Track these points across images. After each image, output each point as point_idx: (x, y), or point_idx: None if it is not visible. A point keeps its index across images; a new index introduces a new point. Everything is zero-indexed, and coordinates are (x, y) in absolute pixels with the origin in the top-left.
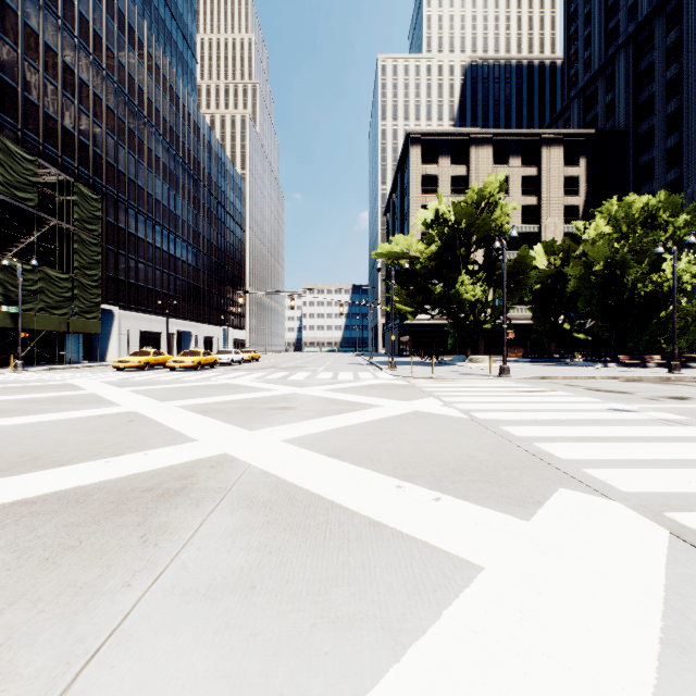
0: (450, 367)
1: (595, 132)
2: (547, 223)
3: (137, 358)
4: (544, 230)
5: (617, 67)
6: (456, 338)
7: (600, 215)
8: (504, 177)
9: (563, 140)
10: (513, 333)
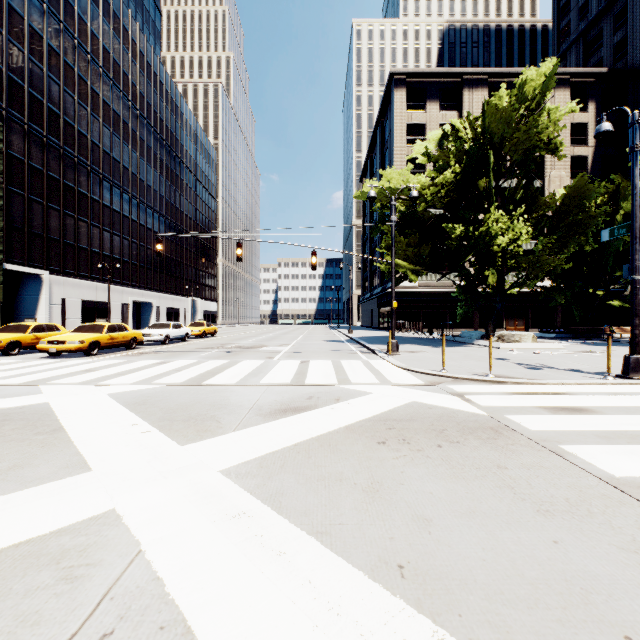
0: (474, 347)
1: (607, 71)
2: (551, 176)
3: None
4: (548, 184)
5: None
6: (467, 307)
7: None
8: (555, 67)
9: (569, 82)
10: None
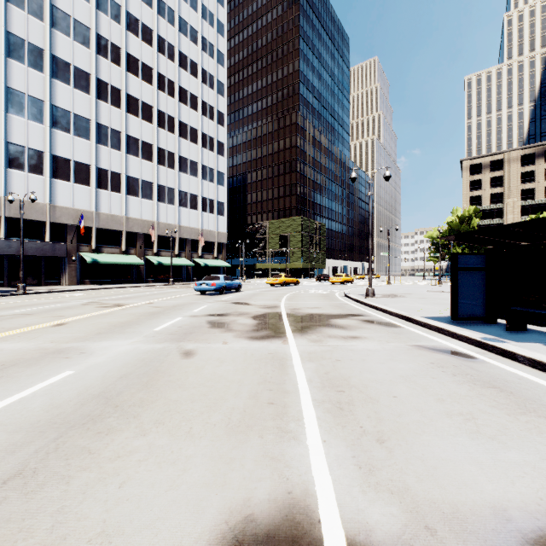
0: None
1: None
2: None
3: None
4: None
5: None
6: None
7: None
8: (474, 208)
9: None
10: None
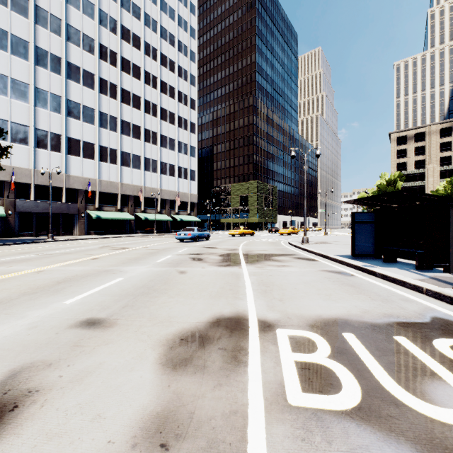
0: None
1: None
2: None
3: None
4: None
5: None
6: None
7: None
8: (399, 173)
9: None
10: None
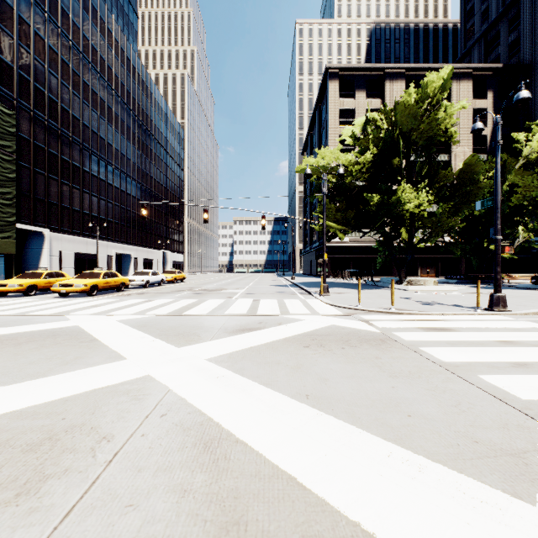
0: (388, 290)
1: (502, 66)
2: (457, 152)
3: (19, 280)
4: (454, 158)
5: (521, 7)
6: (385, 258)
7: (537, 129)
8: (451, 72)
9: (472, 75)
10: (511, 247)
